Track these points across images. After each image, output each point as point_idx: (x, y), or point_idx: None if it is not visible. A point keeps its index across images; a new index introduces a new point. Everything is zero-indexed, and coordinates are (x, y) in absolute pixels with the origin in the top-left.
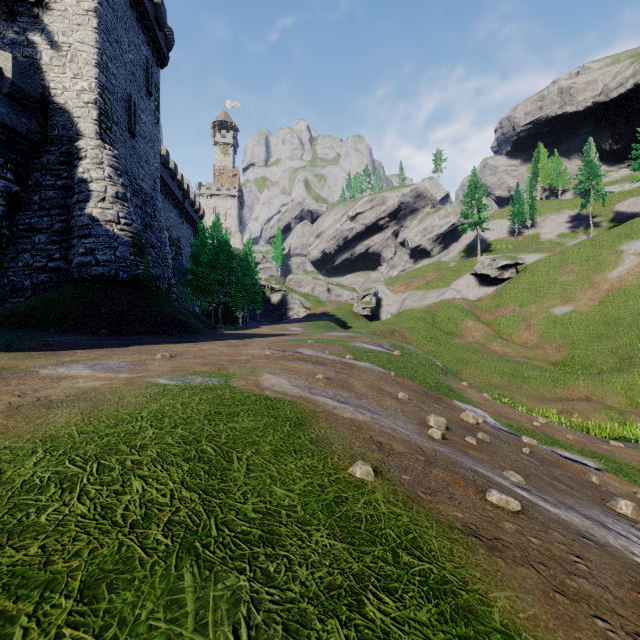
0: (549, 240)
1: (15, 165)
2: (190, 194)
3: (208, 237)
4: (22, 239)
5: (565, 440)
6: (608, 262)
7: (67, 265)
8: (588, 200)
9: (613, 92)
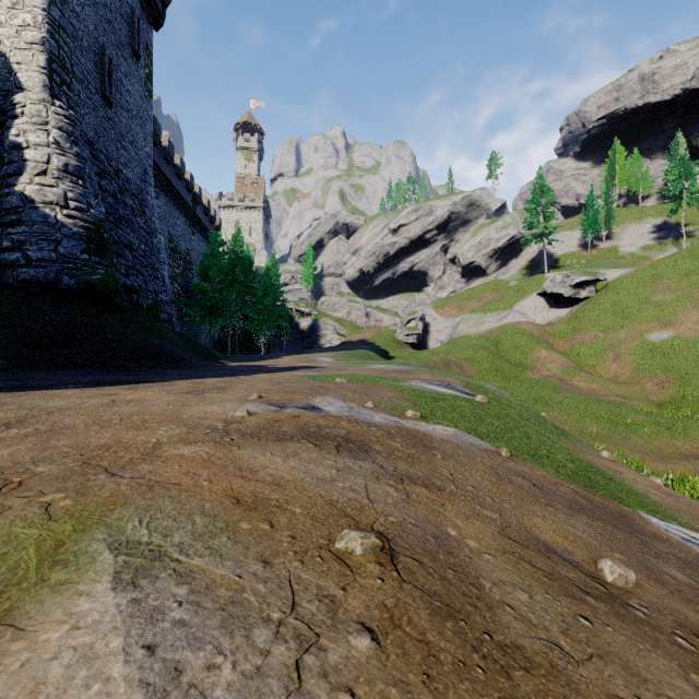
0: (630, 253)
1: None
2: (203, 200)
3: (226, 252)
4: None
5: None
6: None
7: None
8: (679, 205)
9: None
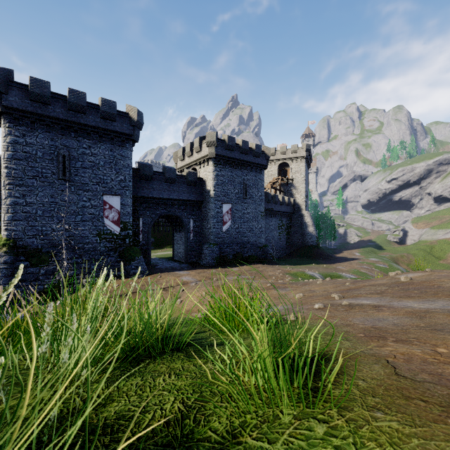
0: None
1: (290, 219)
2: None
3: None
4: (293, 235)
5: None
6: None
7: (303, 241)
8: None
9: None
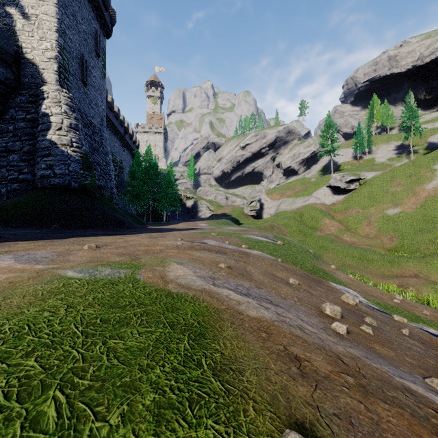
0: (381, 162)
1: None
2: (129, 130)
3: (142, 161)
4: (0, 158)
5: (424, 316)
6: (425, 177)
7: (33, 177)
8: (409, 134)
9: (427, 58)
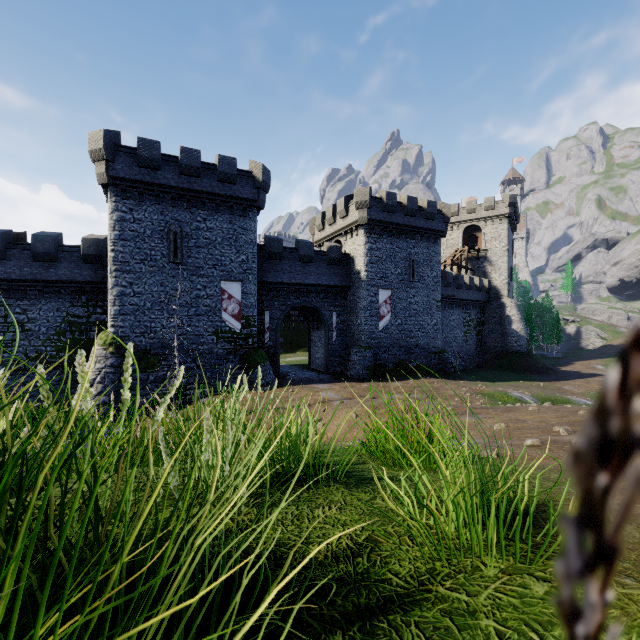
0: None
1: (483, 311)
2: None
3: None
4: (487, 336)
5: None
6: None
7: (505, 345)
8: None
9: None
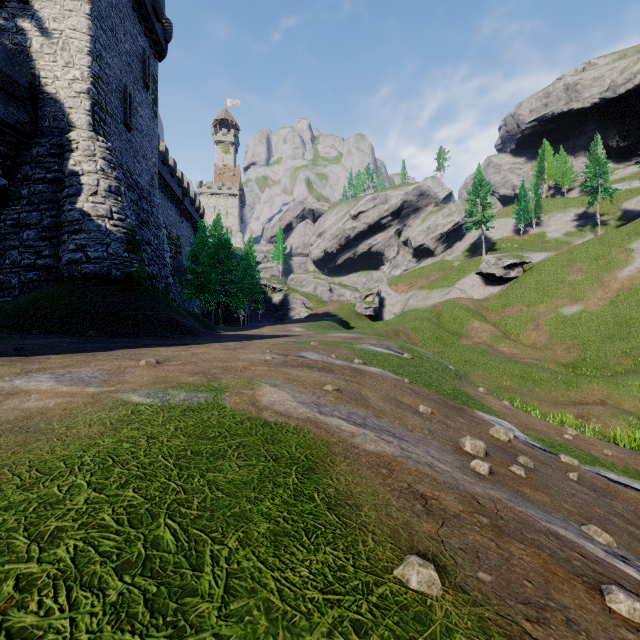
0: (555, 239)
1: (3, 157)
2: (190, 192)
3: (208, 236)
4: (10, 235)
5: (604, 457)
6: (618, 261)
7: (57, 262)
8: (595, 198)
9: (621, 88)
